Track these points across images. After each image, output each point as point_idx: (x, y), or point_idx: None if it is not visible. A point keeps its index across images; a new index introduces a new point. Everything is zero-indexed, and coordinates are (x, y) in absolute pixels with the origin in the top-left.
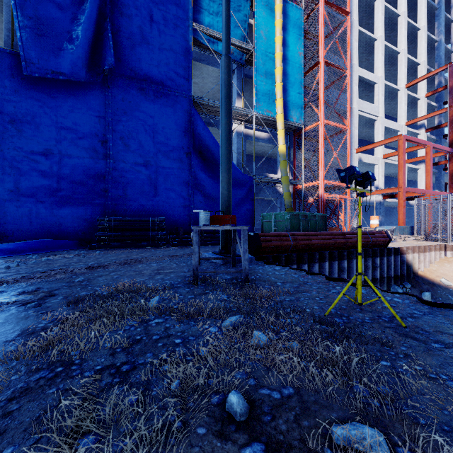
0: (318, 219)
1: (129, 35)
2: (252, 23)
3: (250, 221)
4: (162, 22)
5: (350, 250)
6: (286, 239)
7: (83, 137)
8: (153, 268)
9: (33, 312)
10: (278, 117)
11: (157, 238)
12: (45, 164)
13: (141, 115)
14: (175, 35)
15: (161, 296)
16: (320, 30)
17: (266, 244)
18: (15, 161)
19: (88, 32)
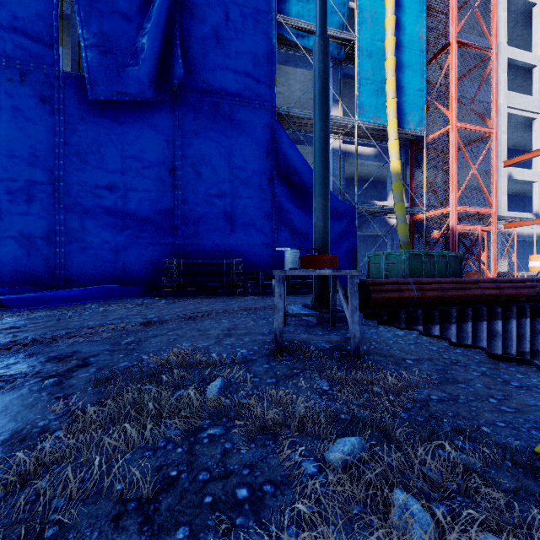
0: (450, 260)
1: (201, 40)
2: (353, 7)
3: (351, 264)
4: (239, 19)
5: (507, 306)
6: (406, 289)
7: (150, 166)
8: (224, 327)
9: (47, 394)
10: (389, 125)
11: (233, 285)
12: (110, 199)
13: (214, 135)
14: (254, 33)
15: (226, 376)
16: None
17: (378, 295)
18: (80, 198)
19: (155, 43)
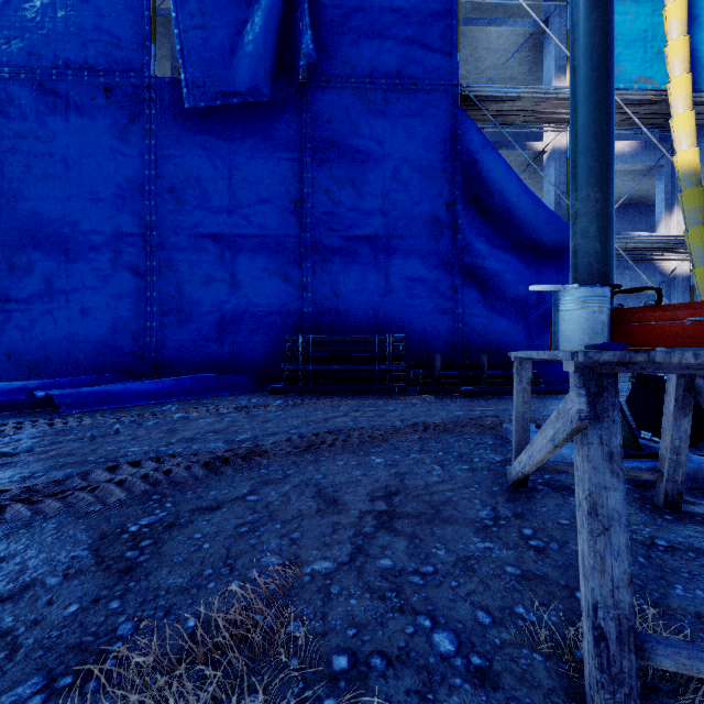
0: None
1: None
2: None
3: None
4: None
5: None
6: None
7: (267, 199)
8: (375, 481)
9: None
10: (674, 86)
11: (389, 376)
12: (214, 251)
13: (360, 142)
14: None
15: None
16: None
17: None
18: (175, 251)
19: (273, 12)
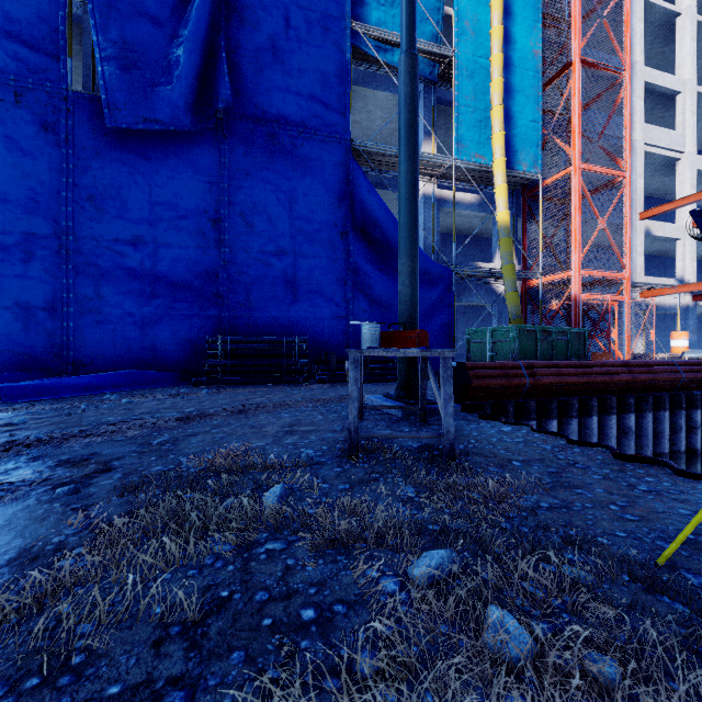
0: (571, 338)
1: (254, 52)
2: (449, 13)
3: (447, 343)
4: (303, 26)
5: (641, 396)
6: (516, 374)
7: (187, 216)
8: (284, 422)
9: (61, 506)
10: (496, 165)
11: (295, 370)
12: (135, 258)
13: (271, 176)
14: (323, 44)
15: (287, 482)
16: (574, 5)
17: (480, 382)
18: (94, 256)
19: (194, 55)
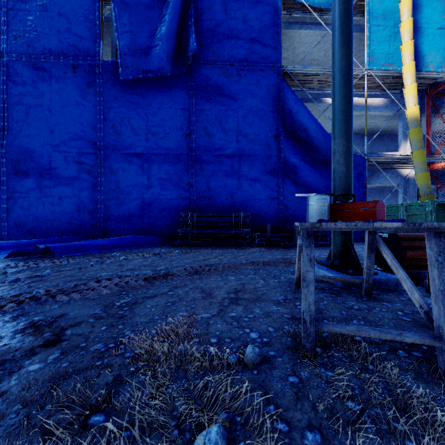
0: None
1: (212, 15)
2: None
3: None
4: None
5: None
6: None
7: (169, 132)
8: (230, 286)
9: None
10: (405, 69)
11: (241, 237)
12: (138, 163)
13: (224, 99)
14: None
15: (227, 404)
16: None
17: (414, 253)
18: (115, 163)
19: (173, 23)
